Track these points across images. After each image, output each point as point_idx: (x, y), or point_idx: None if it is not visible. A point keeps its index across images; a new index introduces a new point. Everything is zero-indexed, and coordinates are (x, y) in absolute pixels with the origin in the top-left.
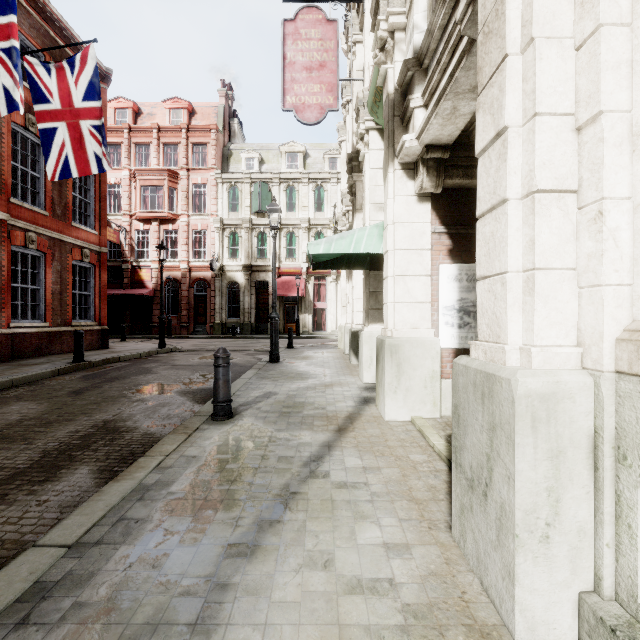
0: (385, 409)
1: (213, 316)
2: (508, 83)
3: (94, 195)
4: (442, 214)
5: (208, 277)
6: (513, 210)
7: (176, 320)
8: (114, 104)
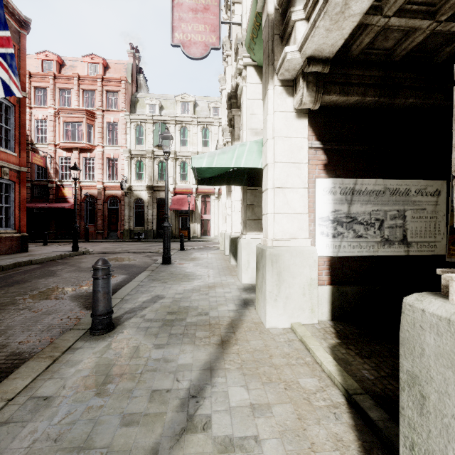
0: (266, 317)
1: (123, 225)
2: None
3: (14, 123)
4: (318, 131)
5: (119, 194)
6: None
7: (93, 228)
8: (41, 56)
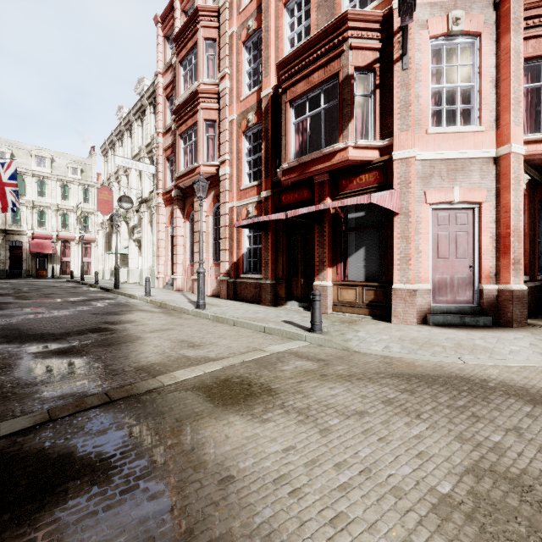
0: (130, 281)
1: None
2: (143, 249)
3: None
4: (140, 248)
5: None
6: (144, 258)
7: None
8: None
